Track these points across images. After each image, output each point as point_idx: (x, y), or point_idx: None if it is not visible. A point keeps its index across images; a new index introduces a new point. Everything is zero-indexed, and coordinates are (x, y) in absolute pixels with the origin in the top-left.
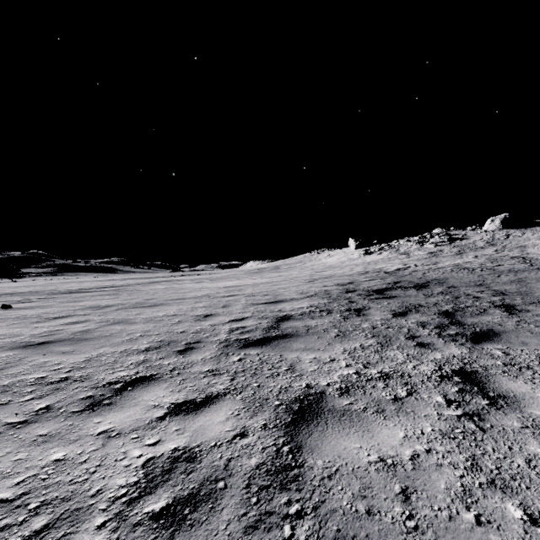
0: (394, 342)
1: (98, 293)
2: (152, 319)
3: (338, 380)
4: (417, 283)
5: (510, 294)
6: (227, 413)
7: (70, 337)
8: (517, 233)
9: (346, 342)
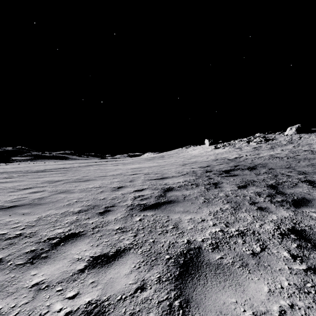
0: (242, 206)
1: (54, 172)
2: (84, 190)
3: (209, 236)
4: (249, 166)
5: (309, 173)
6: (131, 266)
7: (30, 203)
8: (306, 136)
9: (210, 207)
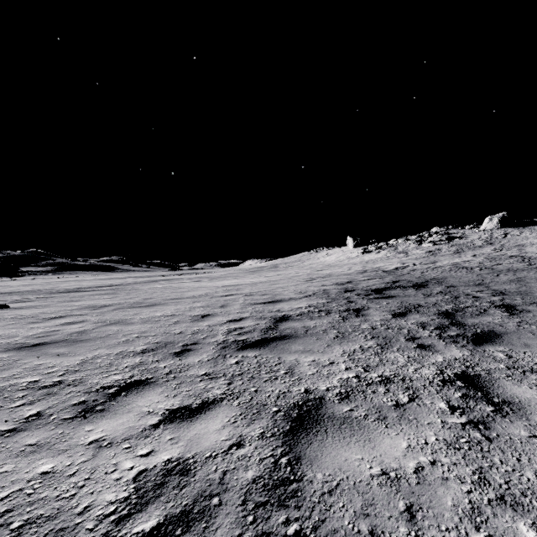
0: (394, 343)
1: (96, 292)
2: (149, 319)
3: (338, 384)
4: (416, 283)
5: (510, 293)
6: (223, 420)
7: (66, 339)
8: (515, 232)
9: (345, 344)
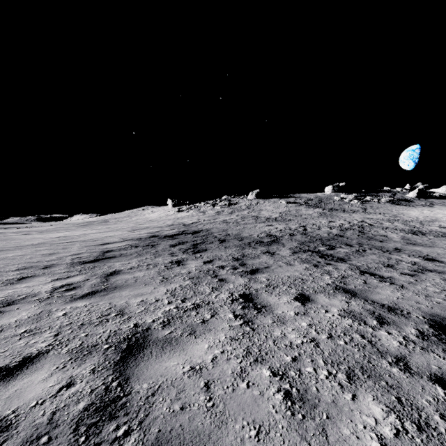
0: (162, 256)
1: None
2: (5, 258)
3: (129, 267)
4: (195, 231)
5: (232, 235)
6: (80, 278)
7: None
8: (262, 202)
9: (139, 258)
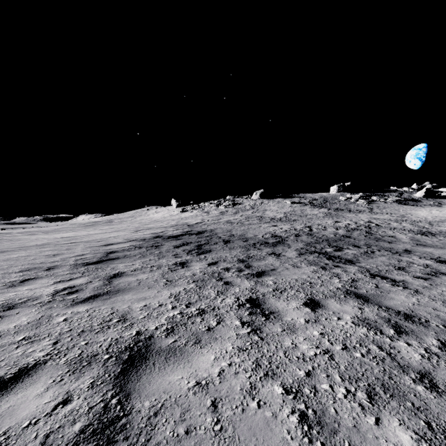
0: (166, 257)
1: None
2: (9, 259)
3: (133, 269)
4: (199, 231)
5: (236, 235)
6: (83, 280)
7: None
8: (266, 202)
9: (143, 259)
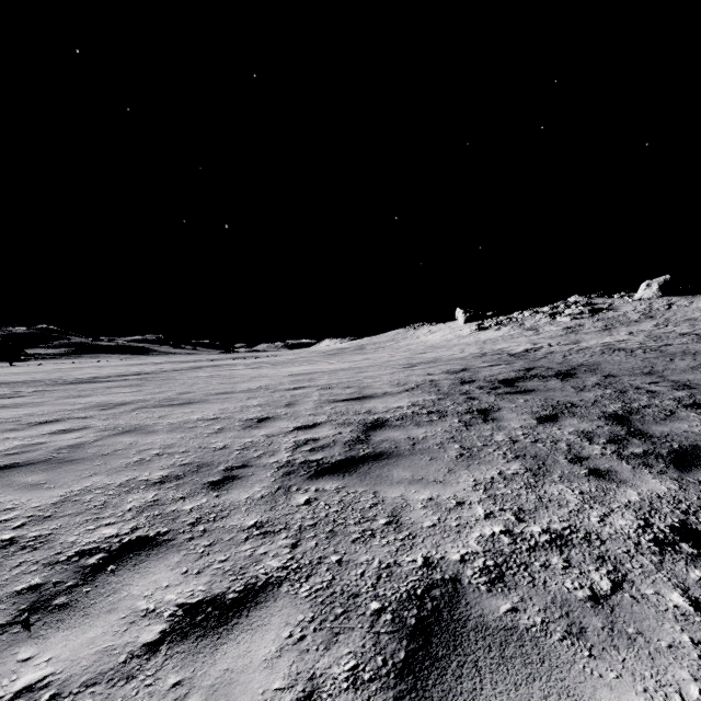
0: (552, 467)
1: (116, 383)
2: (180, 425)
3: (479, 548)
4: (558, 371)
5: (699, 386)
6: (280, 633)
7: (49, 457)
8: (682, 301)
9: (476, 468)
